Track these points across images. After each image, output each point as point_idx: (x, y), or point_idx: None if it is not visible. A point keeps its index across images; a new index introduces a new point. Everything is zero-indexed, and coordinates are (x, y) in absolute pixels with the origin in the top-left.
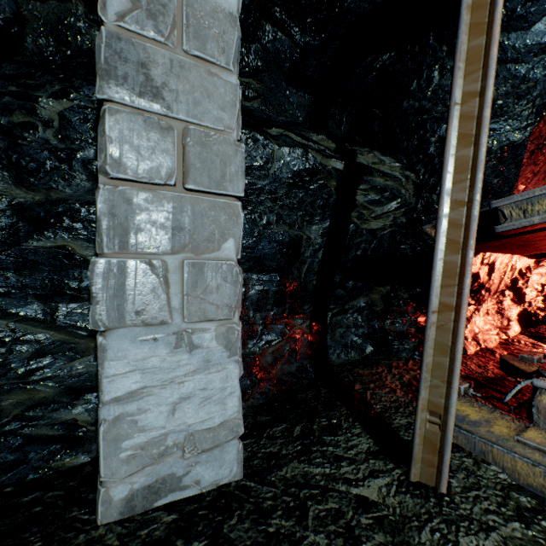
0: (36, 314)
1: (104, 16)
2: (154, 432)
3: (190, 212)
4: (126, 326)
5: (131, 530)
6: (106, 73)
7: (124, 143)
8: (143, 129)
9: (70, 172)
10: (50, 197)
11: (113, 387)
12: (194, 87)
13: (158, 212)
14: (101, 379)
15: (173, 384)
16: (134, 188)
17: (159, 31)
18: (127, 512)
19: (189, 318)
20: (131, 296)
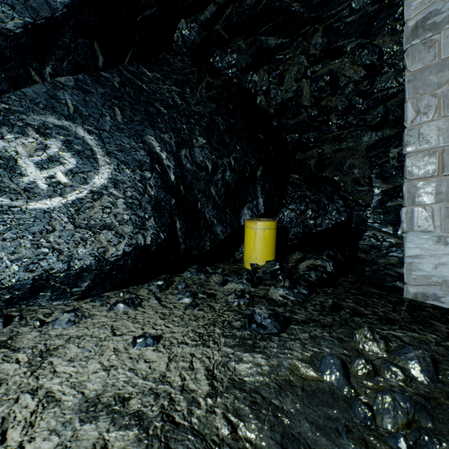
0: (389, 231)
1: (406, 124)
2: (425, 273)
3: (445, 184)
4: (413, 231)
5: (413, 301)
6: (406, 145)
7: (412, 166)
8: (420, 158)
9: (401, 174)
10: (394, 185)
11: (408, 252)
12: (447, 129)
13: (428, 188)
14: (404, 248)
15: (435, 257)
16: (417, 181)
17: (428, 117)
18: (414, 298)
19: (444, 231)
20: (415, 220)
